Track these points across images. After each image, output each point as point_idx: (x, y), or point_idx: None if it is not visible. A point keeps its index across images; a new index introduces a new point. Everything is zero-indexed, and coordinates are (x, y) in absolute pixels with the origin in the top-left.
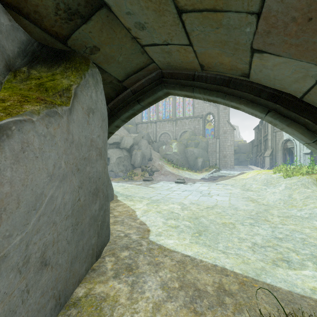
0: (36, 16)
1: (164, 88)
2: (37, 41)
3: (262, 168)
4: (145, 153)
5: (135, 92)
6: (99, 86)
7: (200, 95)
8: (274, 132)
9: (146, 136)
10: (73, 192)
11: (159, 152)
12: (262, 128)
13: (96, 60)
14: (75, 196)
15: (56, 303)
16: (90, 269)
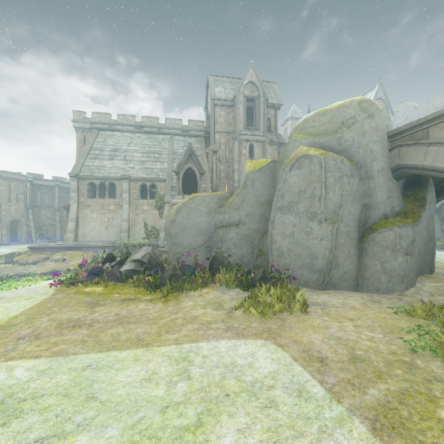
0: (410, 175)
1: None
2: (406, 179)
3: None
4: None
5: None
6: (432, 187)
7: None
8: None
9: None
10: (425, 235)
11: None
12: None
13: (431, 176)
14: (425, 237)
15: (420, 271)
16: (428, 273)
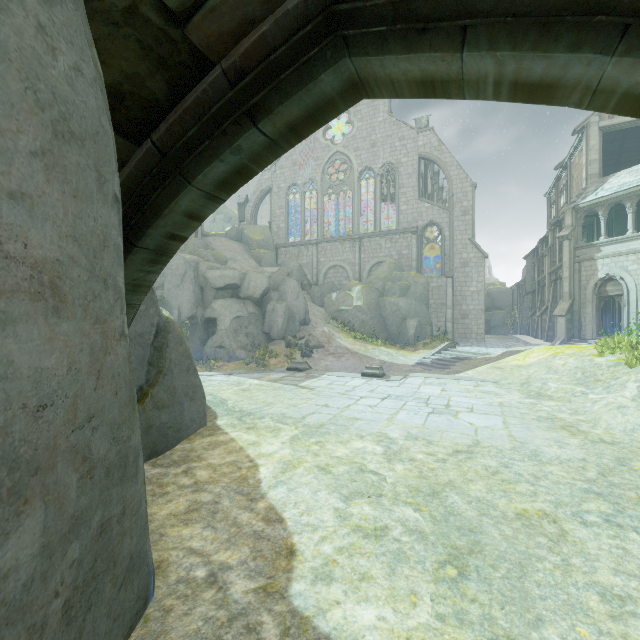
0: None
1: (344, 56)
2: None
3: (547, 340)
4: (295, 309)
5: (239, 79)
6: None
7: (492, 59)
8: (575, 262)
9: (297, 274)
10: None
11: (324, 307)
12: (547, 253)
13: None
14: None
15: None
16: None
